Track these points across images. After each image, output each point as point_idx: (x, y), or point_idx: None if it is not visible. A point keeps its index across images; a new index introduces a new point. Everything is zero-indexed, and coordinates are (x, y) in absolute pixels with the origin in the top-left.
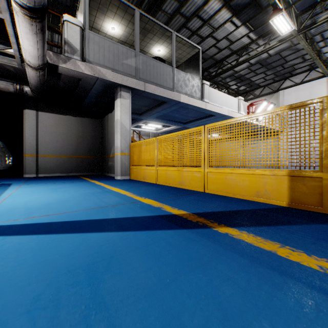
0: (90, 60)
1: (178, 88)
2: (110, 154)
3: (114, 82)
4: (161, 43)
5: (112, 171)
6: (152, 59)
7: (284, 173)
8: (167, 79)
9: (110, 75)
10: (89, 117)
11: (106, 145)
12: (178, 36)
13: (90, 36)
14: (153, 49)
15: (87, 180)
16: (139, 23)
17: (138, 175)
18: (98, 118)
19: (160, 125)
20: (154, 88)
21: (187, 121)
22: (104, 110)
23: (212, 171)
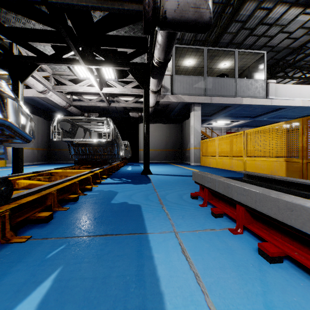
0: (175, 93)
1: (240, 94)
2: (187, 148)
3: (189, 102)
4: (226, 60)
5: (188, 160)
6: (217, 78)
7: (282, 160)
8: (230, 89)
9: (187, 98)
10: (173, 123)
11: (184, 141)
12: (240, 51)
13: (176, 78)
14: (220, 65)
15: (173, 164)
16: (207, 54)
17: (205, 162)
18: (179, 123)
19: (229, 121)
20: (218, 99)
21: (256, 115)
22: (183, 117)
23: (248, 159)
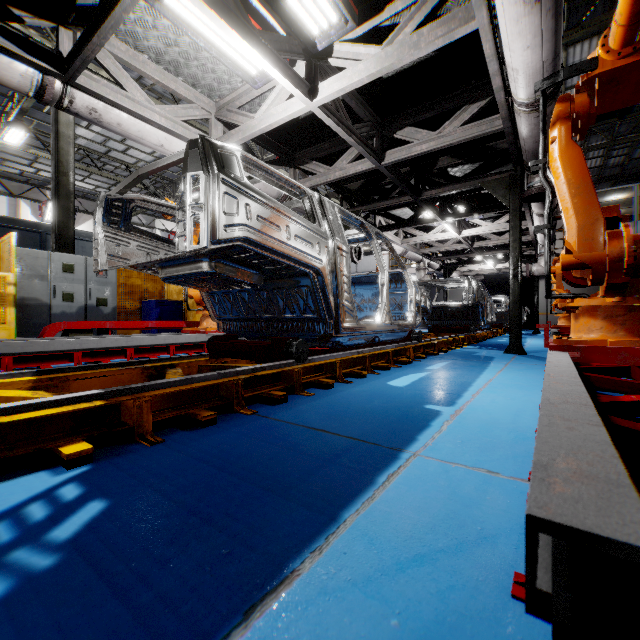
0: None
1: None
2: None
3: None
4: None
5: None
6: None
7: None
8: None
9: None
10: None
11: None
12: None
13: None
14: None
15: None
16: None
17: None
18: None
19: None
20: None
21: None
22: None
23: None
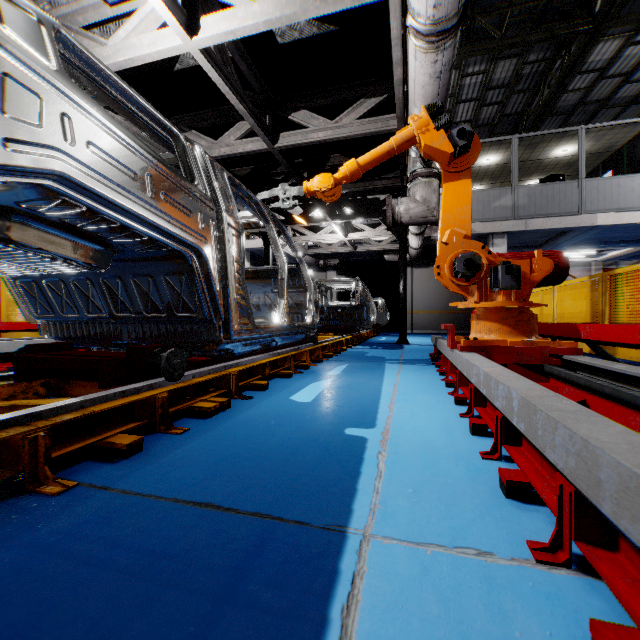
0: None
1: (591, 207)
2: None
3: (484, 233)
4: (564, 144)
5: None
6: (539, 184)
7: None
8: (566, 201)
9: (480, 227)
10: None
11: None
12: (591, 127)
13: None
14: (553, 153)
15: None
16: (521, 143)
17: None
18: None
19: (593, 251)
20: (542, 222)
21: None
22: None
23: None
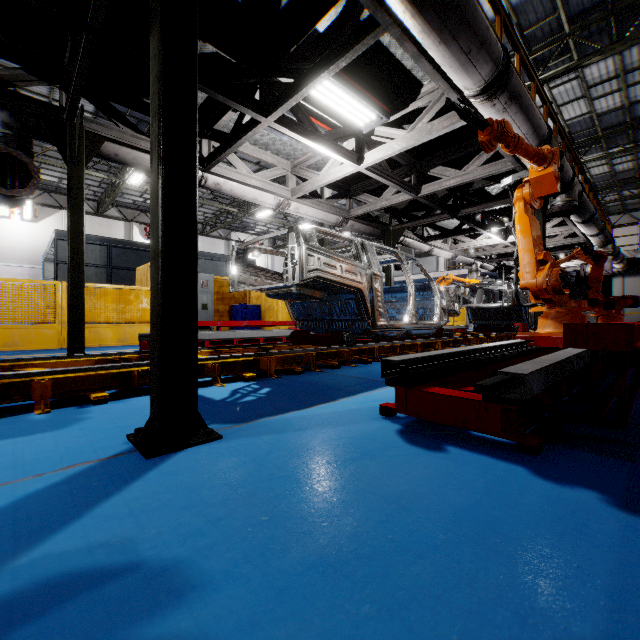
0: None
1: None
2: None
3: None
4: None
5: None
6: None
7: None
8: None
9: None
10: None
11: None
12: None
13: None
14: None
15: None
16: None
17: None
18: None
19: None
20: None
21: None
22: None
23: None
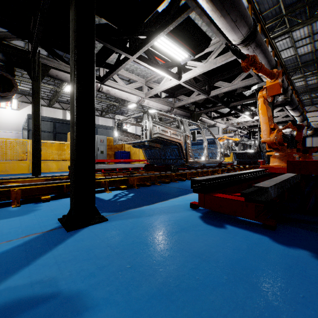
0: None
1: None
2: None
3: None
4: None
5: None
6: None
7: None
8: None
9: None
10: None
11: None
12: None
13: None
14: None
15: None
16: None
17: None
18: None
19: None
20: None
21: None
22: None
23: None
